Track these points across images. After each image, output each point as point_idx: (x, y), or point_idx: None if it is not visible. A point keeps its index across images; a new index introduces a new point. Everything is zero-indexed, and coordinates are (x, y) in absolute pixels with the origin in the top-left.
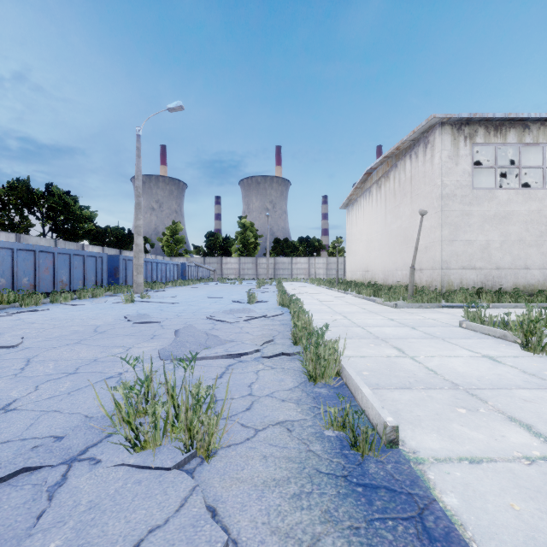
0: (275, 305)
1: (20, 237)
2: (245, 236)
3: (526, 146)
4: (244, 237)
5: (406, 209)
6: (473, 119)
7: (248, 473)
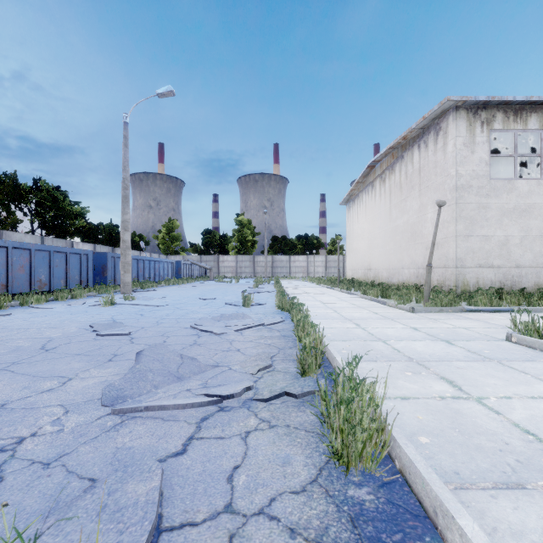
0: (273, 308)
1: (3, 233)
2: (243, 233)
3: None
4: (242, 234)
5: (414, 203)
6: (491, 102)
7: None
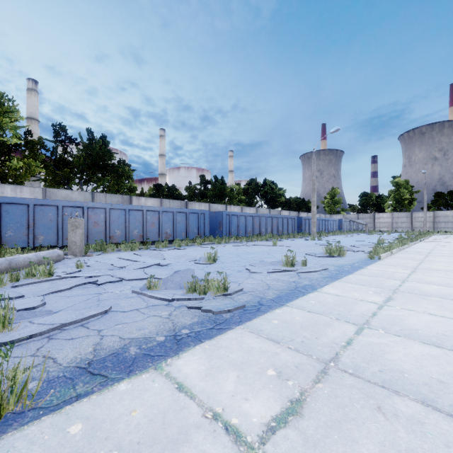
0: None
1: (257, 209)
2: (399, 193)
3: None
4: (398, 194)
5: None
6: None
7: (348, 258)
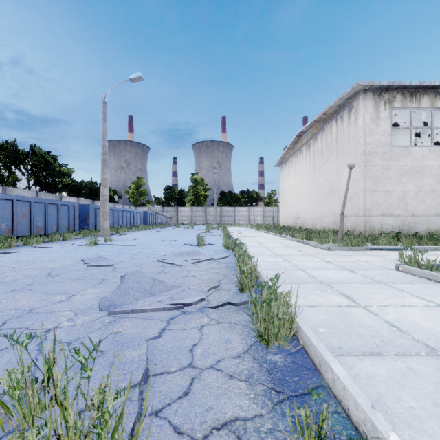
0: (221, 248)
1: (6, 189)
2: (197, 189)
3: (437, 110)
4: (196, 190)
5: (332, 165)
6: (392, 86)
7: None
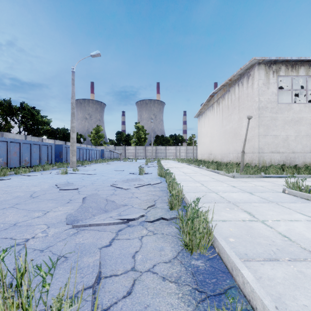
0: (156, 176)
1: (3, 133)
2: (139, 133)
3: (310, 77)
4: (138, 134)
5: (235, 117)
6: (278, 60)
7: None
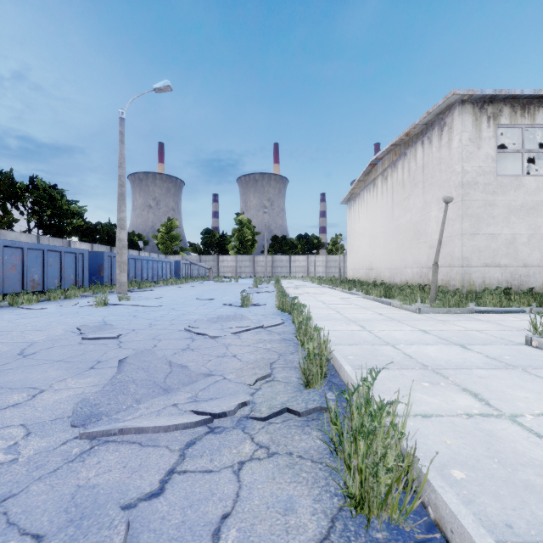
0: (273, 309)
1: None
2: (242, 233)
3: None
4: (241, 234)
5: (417, 201)
6: (498, 96)
7: None
